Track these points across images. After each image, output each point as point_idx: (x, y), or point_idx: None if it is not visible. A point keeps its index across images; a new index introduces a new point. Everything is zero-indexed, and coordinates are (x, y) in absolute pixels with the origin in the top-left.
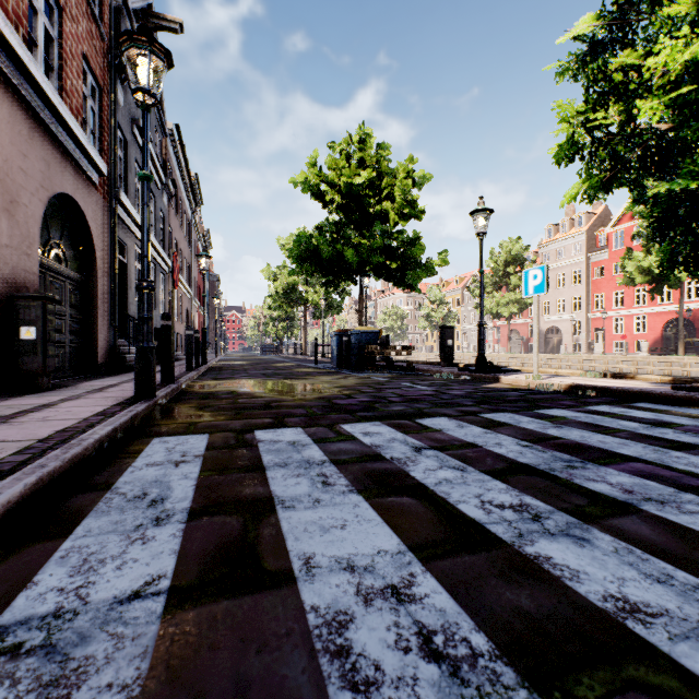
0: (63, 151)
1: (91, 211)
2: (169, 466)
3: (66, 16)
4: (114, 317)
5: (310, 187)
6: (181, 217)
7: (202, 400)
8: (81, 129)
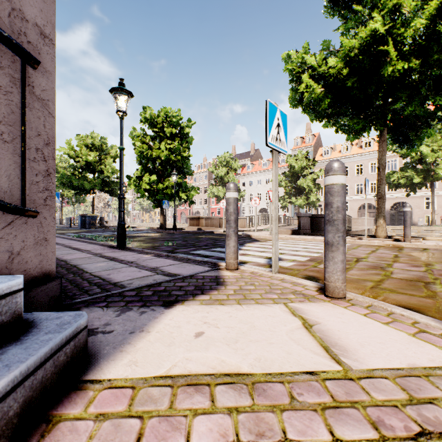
0: None
1: None
2: None
3: None
4: None
5: (68, 153)
6: None
7: None
8: None
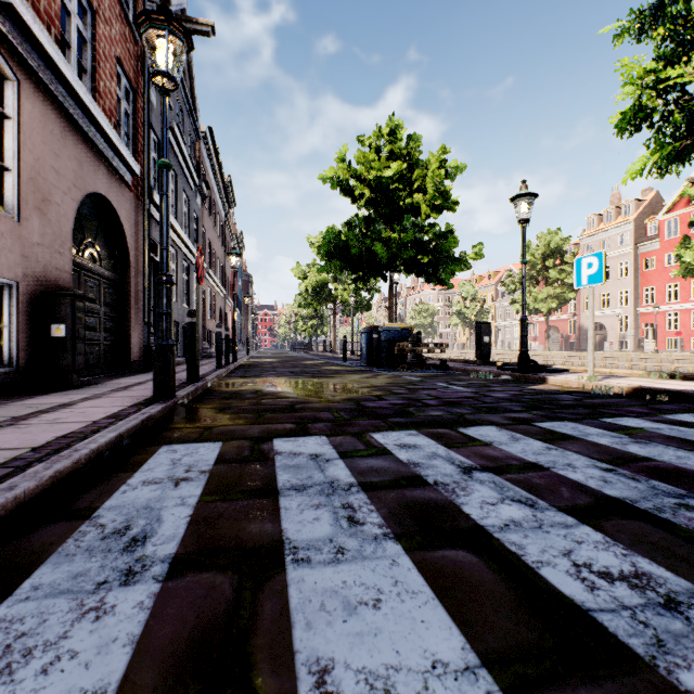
0: (96, 151)
1: (124, 211)
2: (168, 486)
3: (99, 19)
4: (147, 315)
5: (339, 182)
6: (215, 219)
7: (225, 400)
8: (113, 129)
